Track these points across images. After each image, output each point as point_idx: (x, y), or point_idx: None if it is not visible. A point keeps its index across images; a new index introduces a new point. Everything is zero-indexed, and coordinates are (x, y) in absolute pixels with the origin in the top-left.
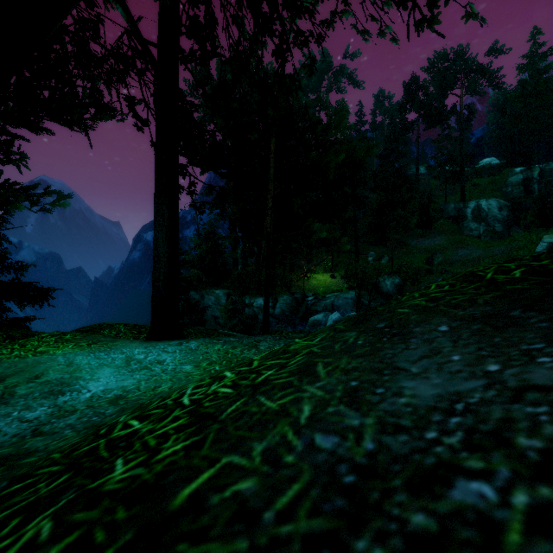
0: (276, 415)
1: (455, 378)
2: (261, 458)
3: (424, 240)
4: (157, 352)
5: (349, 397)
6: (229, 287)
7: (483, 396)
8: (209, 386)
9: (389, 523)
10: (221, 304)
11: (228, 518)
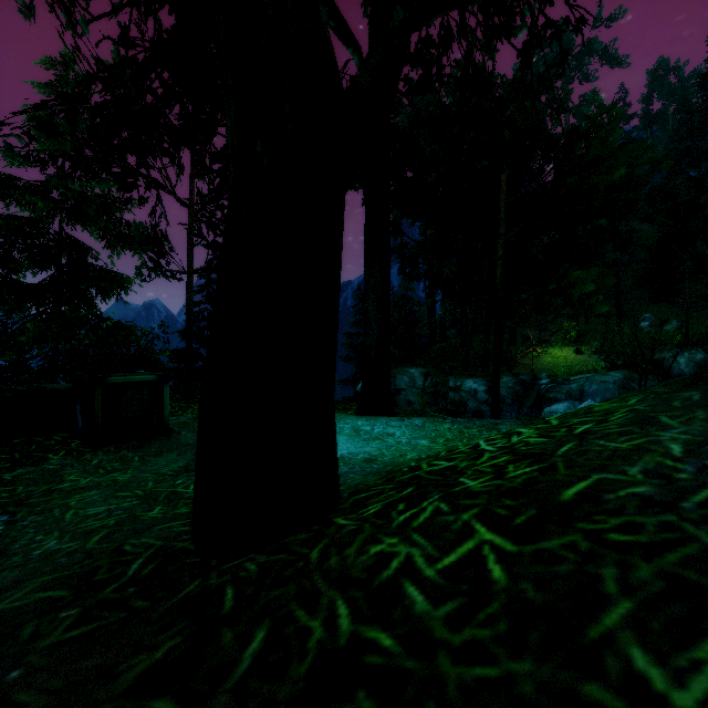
0: (634, 451)
1: None
2: (643, 475)
3: None
4: (381, 425)
5: None
6: (426, 365)
7: None
8: (508, 438)
9: None
10: (417, 386)
11: (637, 505)
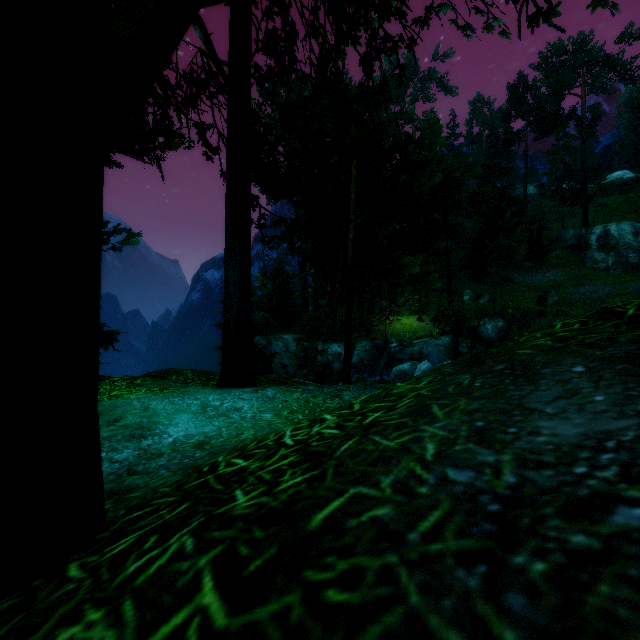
0: (397, 452)
1: (601, 417)
2: (391, 489)
3: (534, 275)
4: (233, 399)
5: (477, 436)
6: (299, 331)
7: (638, 434)
8: (310, 428)
9: (546, 542)
10: (290, 351)
11: (371, 537)
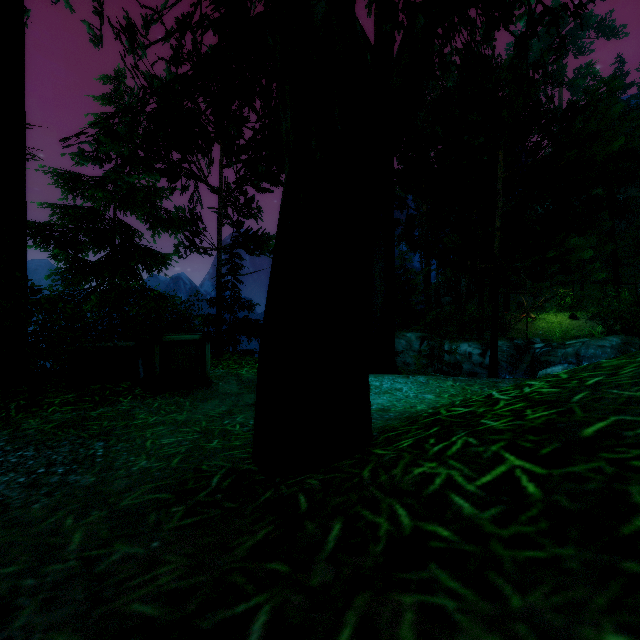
0: None
1: None
2: None
3: None
4: (389, 381)
5: None
6: (422, 330)
7: None
8: (520, 389)
9: None
10: (413, 349)
11: None
